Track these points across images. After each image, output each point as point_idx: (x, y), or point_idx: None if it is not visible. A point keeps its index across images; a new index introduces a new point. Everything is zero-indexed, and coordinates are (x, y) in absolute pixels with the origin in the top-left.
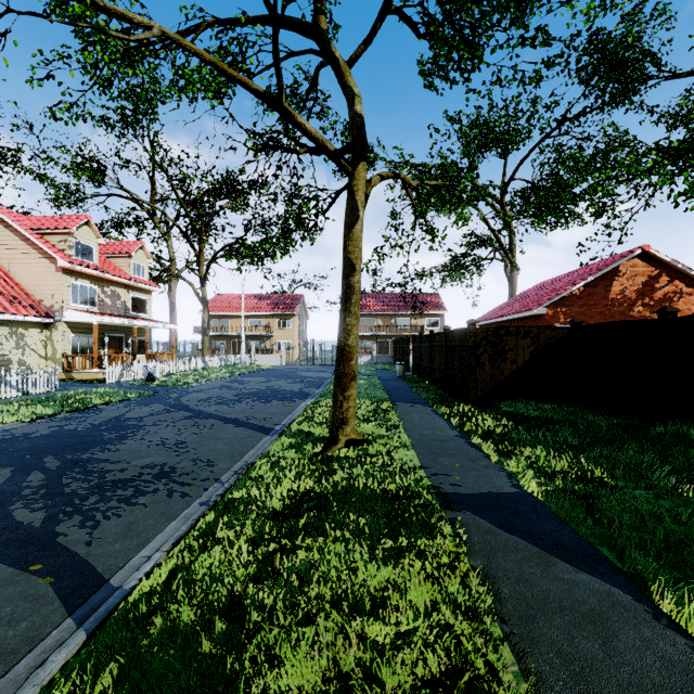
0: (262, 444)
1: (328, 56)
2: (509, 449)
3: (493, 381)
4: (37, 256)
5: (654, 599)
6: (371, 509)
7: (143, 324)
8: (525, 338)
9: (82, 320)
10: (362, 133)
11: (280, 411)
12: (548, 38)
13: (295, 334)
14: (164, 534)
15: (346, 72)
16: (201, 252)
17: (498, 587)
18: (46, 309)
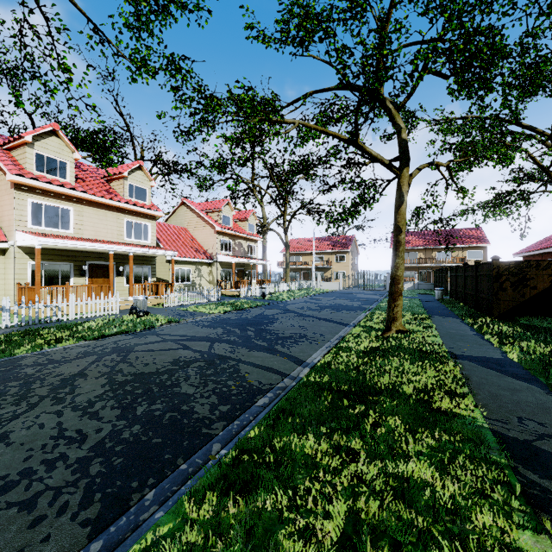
0: (345, 330)
1: (384, 109)
2: (510, 342)
3: (515, 302)
4: (205, 225)
5: (551, 390)
6: (411, 354)
7: (255, 262)
8: (545, 270)
9: (227, 260)
10: (406, 150)
11: (349, 316)
12: (550, 60)
13: (349, 266)
14: (316, 353)
15: (396, 116)
16: (284, 211)
17: (470, 378)
18: (209, 255)
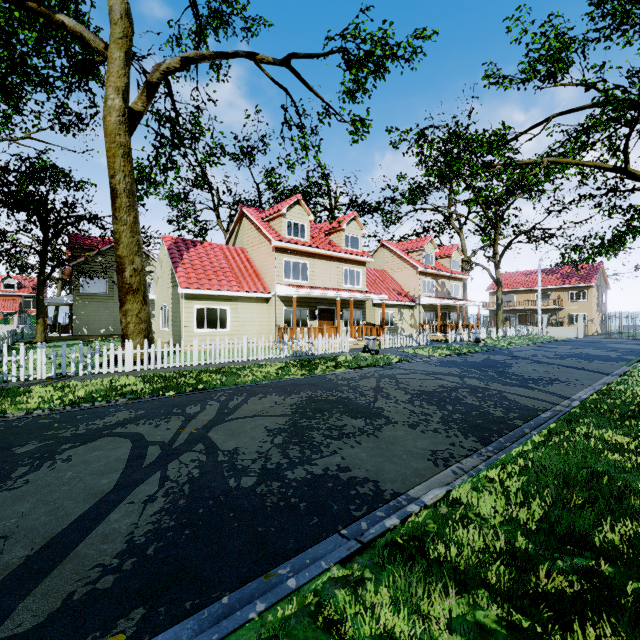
0: (607, 378)
1: None
2: None
3: None
4: (406, 266)
5: None
6: None
7: (462, 303)
8: None
9: (431, 303)
10: None
11: (607, 366)
12: None
13: (592, 306)
14: (579, 393)
15: None
16: (495, 241)
17: None
18: (411, 297)
